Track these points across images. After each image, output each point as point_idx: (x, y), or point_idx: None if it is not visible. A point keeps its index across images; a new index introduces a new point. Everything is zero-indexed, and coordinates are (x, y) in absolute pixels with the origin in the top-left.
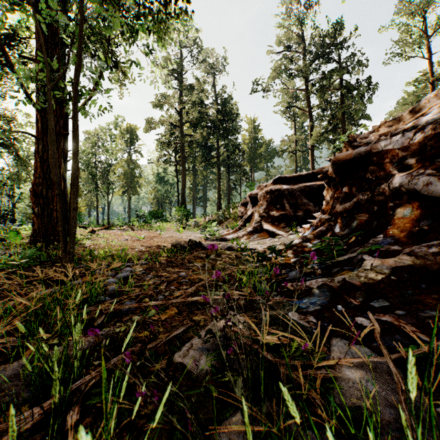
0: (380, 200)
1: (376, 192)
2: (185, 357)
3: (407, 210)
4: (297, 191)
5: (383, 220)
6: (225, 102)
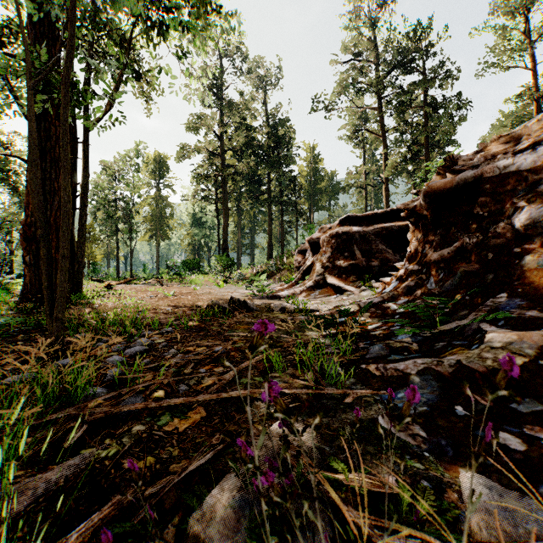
0: (498, 244)
1: (491, 233)
2: (209, 526)
3: (542, 257)
4: (371, 234)
5: (503, 272)
6: (278, 124)
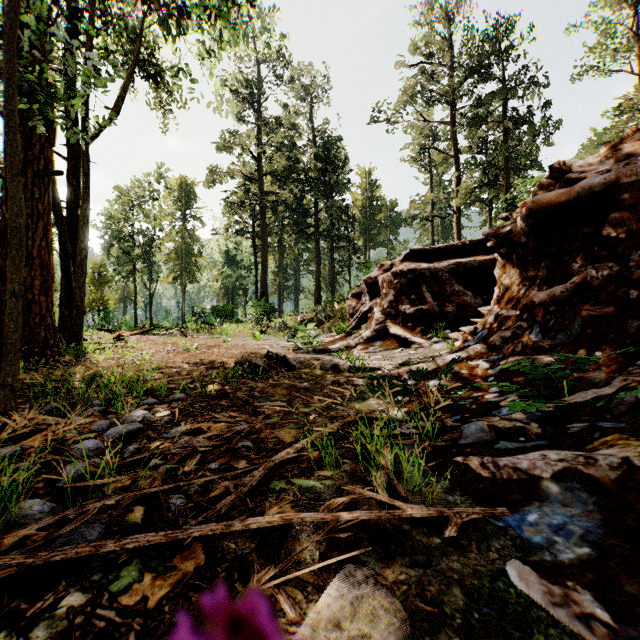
0: None
1: (633, 262)
2: None
3: None
4: (445, 272)
5: None
6: (327, 143)
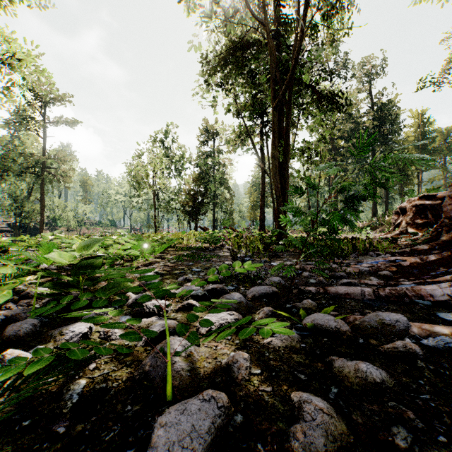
0: None
1: None
2: None
3: None
4: (437, 205)
5: None
6: (382, 107)
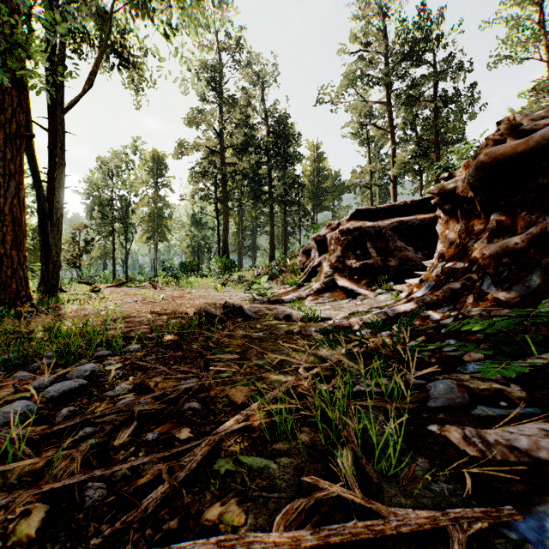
0: None
1: None
2: None
3: None
4: (388, 229)
5: None
6: (280, 120)
